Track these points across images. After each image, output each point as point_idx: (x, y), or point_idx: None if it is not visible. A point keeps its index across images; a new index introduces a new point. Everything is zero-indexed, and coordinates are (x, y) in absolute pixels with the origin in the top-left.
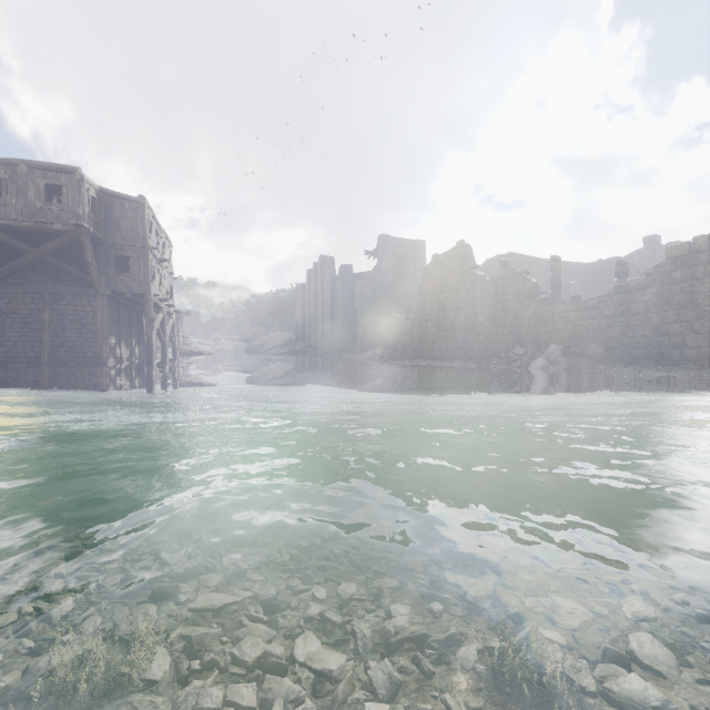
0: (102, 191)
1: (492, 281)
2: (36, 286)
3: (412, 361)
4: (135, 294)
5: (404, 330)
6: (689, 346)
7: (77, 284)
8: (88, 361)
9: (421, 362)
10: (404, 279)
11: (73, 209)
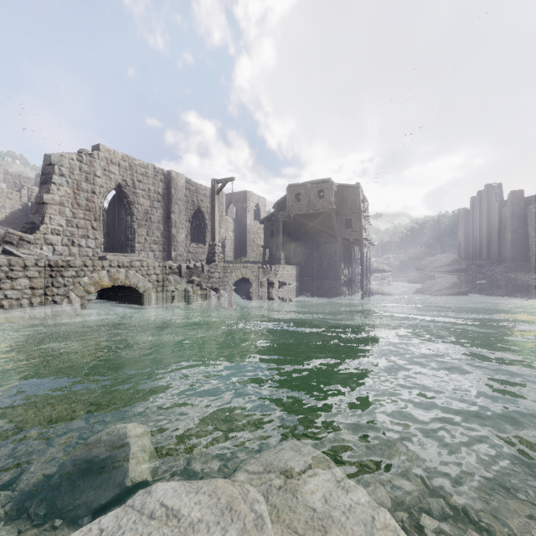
0: (338, 185)
1: None
2: (311, 240)
3: None
4: (354, 239)
5: None
6: None
7: (327, 237)
8: (332, 276)
9: None
10: None
11: (328, 200)
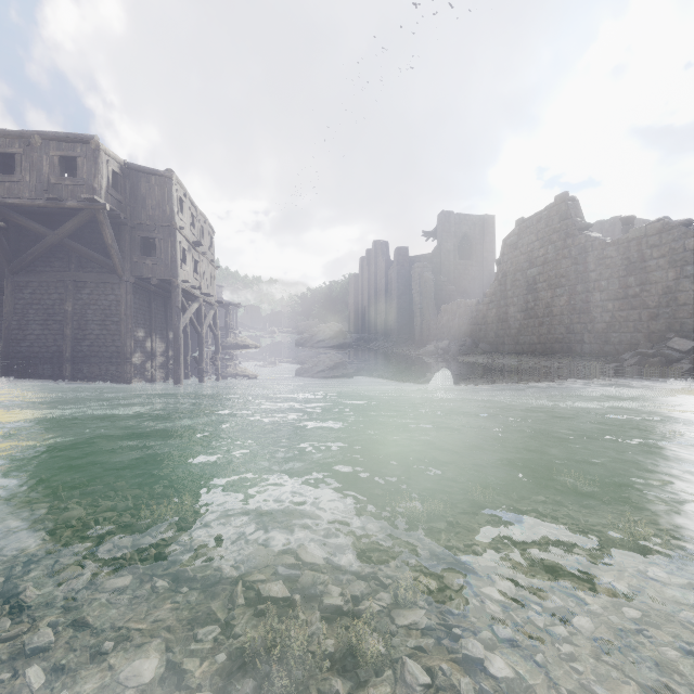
0: (127, 166)
1: (618, 242)
2: (59, 274)
3: (488, 356)
4: (163, 281)
5: (475, 317)
6: None
7: (100, 271)
8: (111, 356)
9: (501, 358)
10: (469, 260)
11: (89, 183)
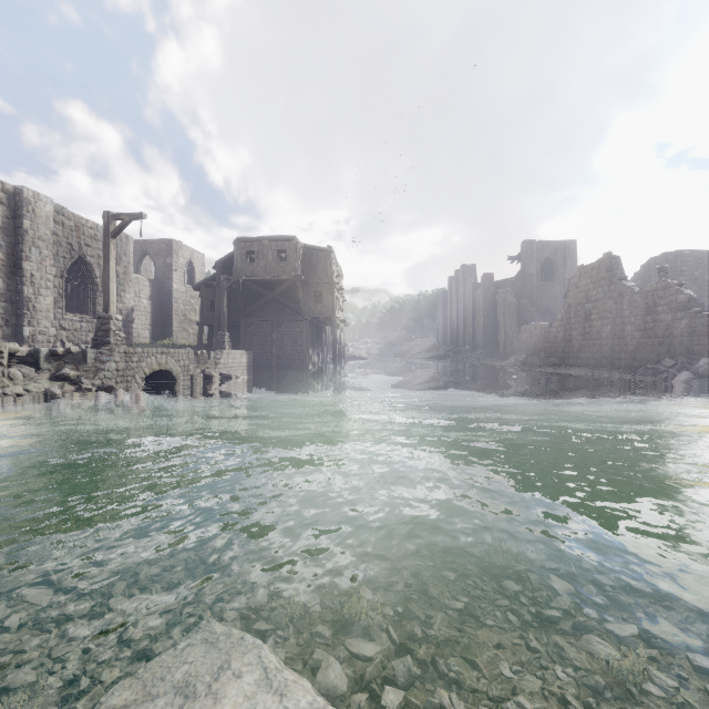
0: (305, 247)
1: (641, 292)
2: (269, 316)
3: (555, 368)
4: (325, 318)
5: (547, 337)
6: None
7: (291, 313)
8: (298, 366)
9: (563, 369)
10: (551, 282)
11: (292, 264)
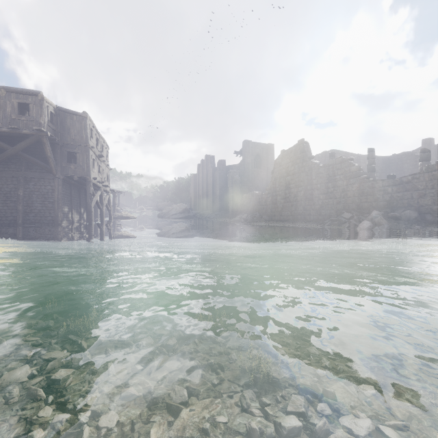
0: (58, 109)
1: (324, 166)
2: (14, 172)
3: (266, 222)
4: (81, 178)
5: (261, 201)
6: None
7: (41, 171)
8: (48, 222)
9: (273, 223)
10: (260, 169)
11: (37, 119)
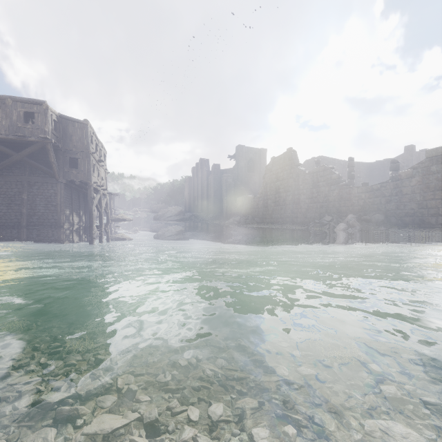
0: (61, 116)
1: (310, 173)
2: (18, 177)
3: (258, 224)
4: (82, 182)
5: (253, 205)
6: (441, 215)
7: (44, 176)
8: (51, 224)
9: (264, 225)
10: (253, 173)
11: (42, 127)
